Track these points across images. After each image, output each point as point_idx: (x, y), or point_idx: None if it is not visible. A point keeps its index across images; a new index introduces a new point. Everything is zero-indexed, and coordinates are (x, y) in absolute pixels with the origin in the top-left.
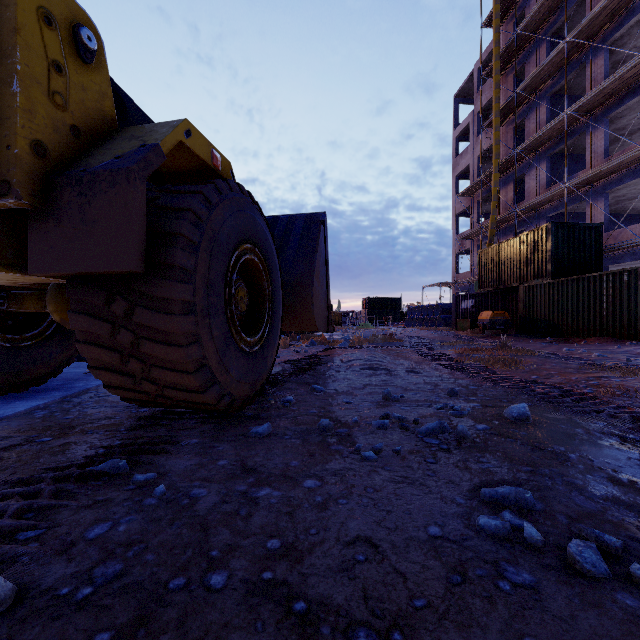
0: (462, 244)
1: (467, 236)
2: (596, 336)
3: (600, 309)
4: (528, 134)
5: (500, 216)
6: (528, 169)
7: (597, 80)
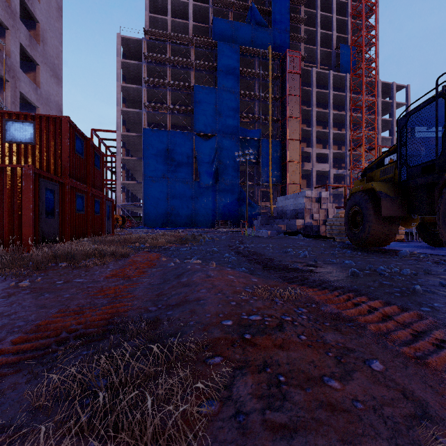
0: None
1: None
2: None
3: None
4: None
5: None
6: None
7: None
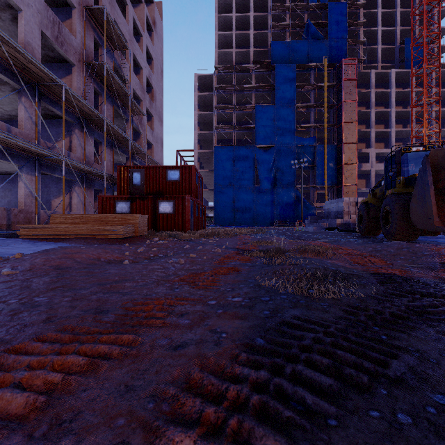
0: None
1: None
2: None
3: None
4: None
5: None
6: None
7: None
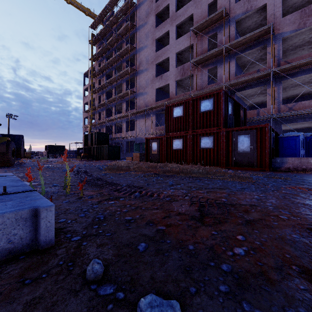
0: (86, 129)
1: (86, 127)
2: (102, 159)
3: (103, 153)
4: (102, 100)
5: (95, 122)
6: (102, 111)
7: (113, 94)
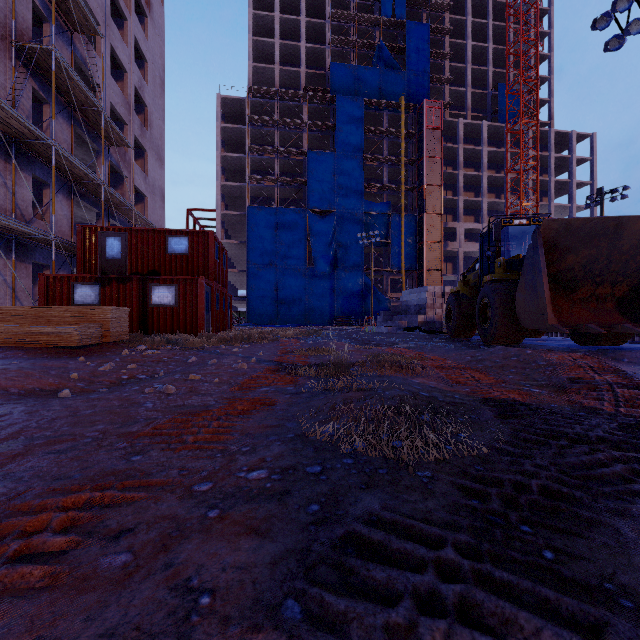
0: None
1: None
2: None
3: None
4: None
5: None
6: None
7: None
